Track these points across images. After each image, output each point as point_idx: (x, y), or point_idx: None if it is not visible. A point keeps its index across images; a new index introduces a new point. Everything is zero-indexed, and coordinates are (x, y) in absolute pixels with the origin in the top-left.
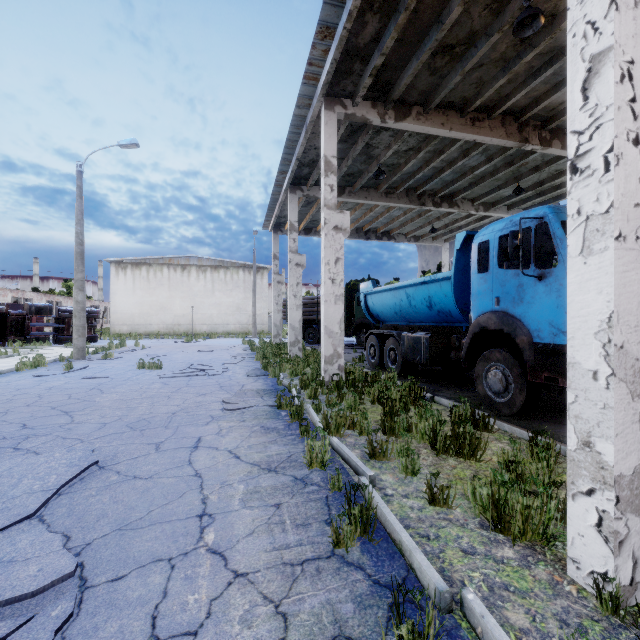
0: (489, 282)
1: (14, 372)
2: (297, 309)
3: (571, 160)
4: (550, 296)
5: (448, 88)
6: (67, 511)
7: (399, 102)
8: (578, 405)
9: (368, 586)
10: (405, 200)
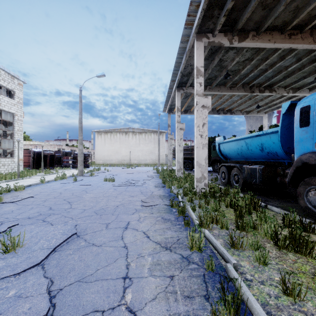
0: (310, 133)
1: (54, 181)
2: (180, 152)
3: None
4: None
5: (274, 16)
6: (56, 263)
7: (241, 31)
8: None
9: None
10: (242, 90)
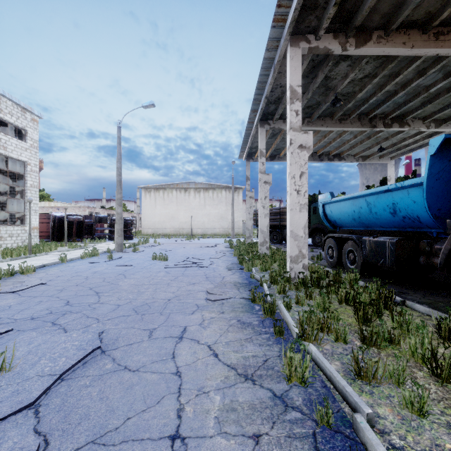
0: None
1: (79, 259)
2: (265, 217)
3: None
4: None
5: (414, 3)
6: (59, 404)
7: (359, 30)
8: None
9: None
10: (357, 124)
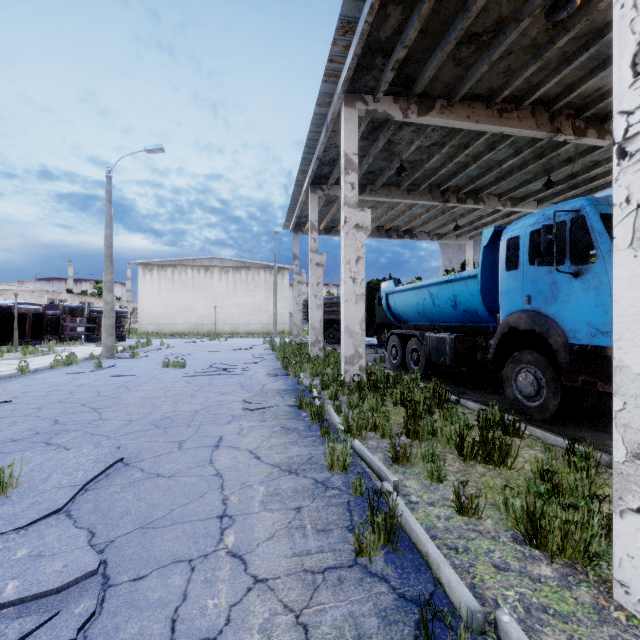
0: (519, 280)
1: (49, 369)
2: (317, 309)
3: (619, 143)
4: (588, 294)
5: (474, 79)
6: (93, 507)
7: (422, 96)
8: (627, 413)
9: (393, 600)
10: (428, 197)
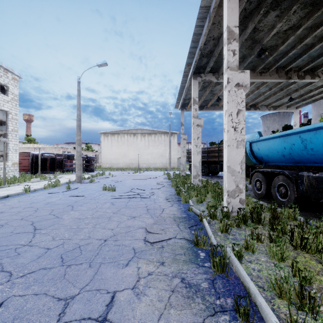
0: None
1: (43, 189)
2: (197, 154)
3: None
4: None
5: None
6: None
7: None
8: None
9: None
10: (275, 76)
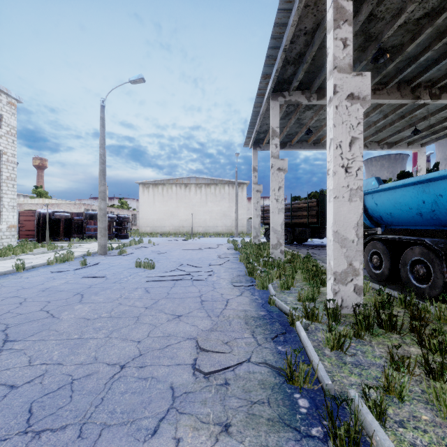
0: None
1: (45, 266)
2: (279, 213)
3: None
4: None
5: None
6: None
7: None
8: None
9: None
10: (396, 95)
